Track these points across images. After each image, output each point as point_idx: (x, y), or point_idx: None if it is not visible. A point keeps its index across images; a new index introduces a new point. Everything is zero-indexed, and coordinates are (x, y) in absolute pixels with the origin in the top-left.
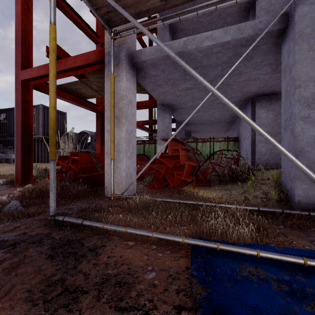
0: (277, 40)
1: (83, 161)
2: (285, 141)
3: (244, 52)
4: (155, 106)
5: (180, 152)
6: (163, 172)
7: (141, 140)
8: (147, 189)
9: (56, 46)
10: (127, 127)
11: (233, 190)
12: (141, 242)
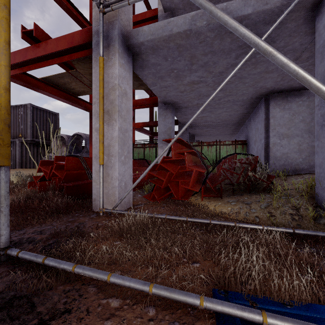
0: (310, 14)
1: (70, 166)
2: (323, 142)
3: (273, 23)
4: (156, 105)
5: (186, 156)
6: (165, 180)
7: (141, 143)
8: (146, 201)
9: (34, 25)
10: (120, 124)
11: (252, 203)
12: (131, 300)
